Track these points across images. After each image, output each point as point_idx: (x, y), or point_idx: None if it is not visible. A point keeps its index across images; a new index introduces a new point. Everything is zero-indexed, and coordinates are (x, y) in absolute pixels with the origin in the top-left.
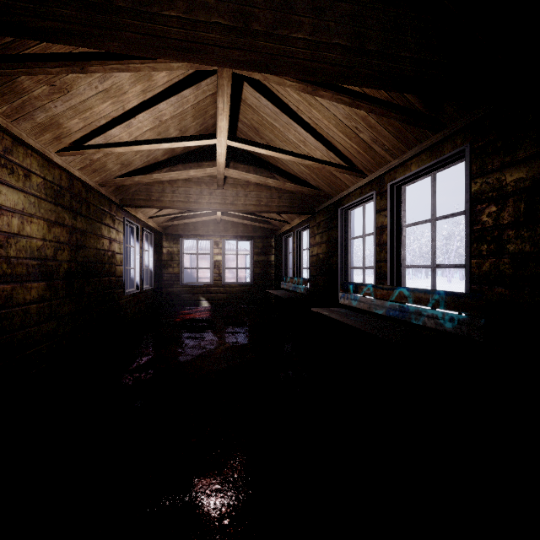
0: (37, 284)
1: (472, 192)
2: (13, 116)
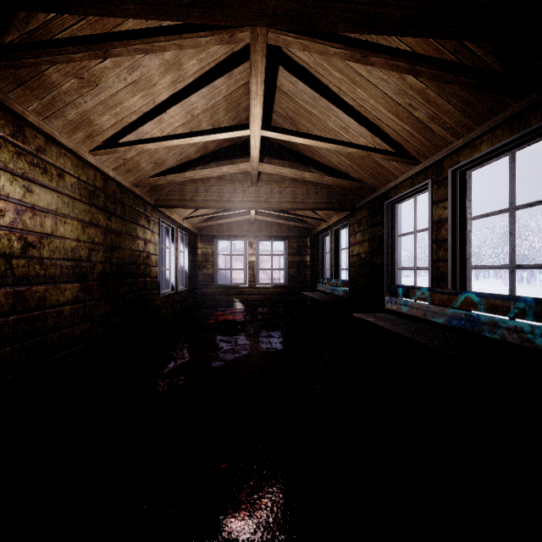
0: (71, 285)
1: None
2: (45, 113)
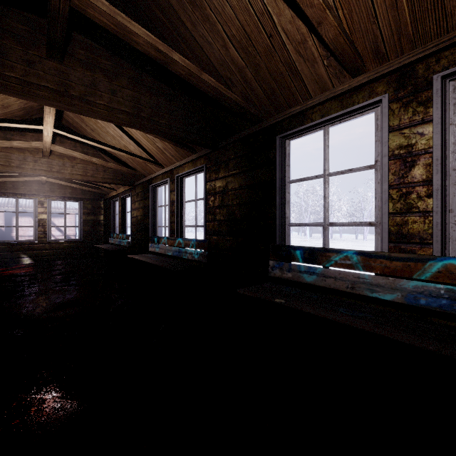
0: None
1: (207, 189)
2: None
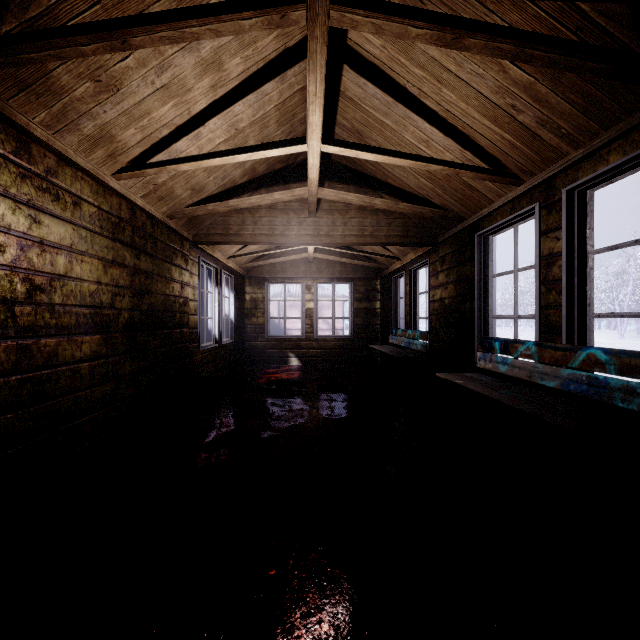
0: (90, 338)
1: None
2: (55, 126)
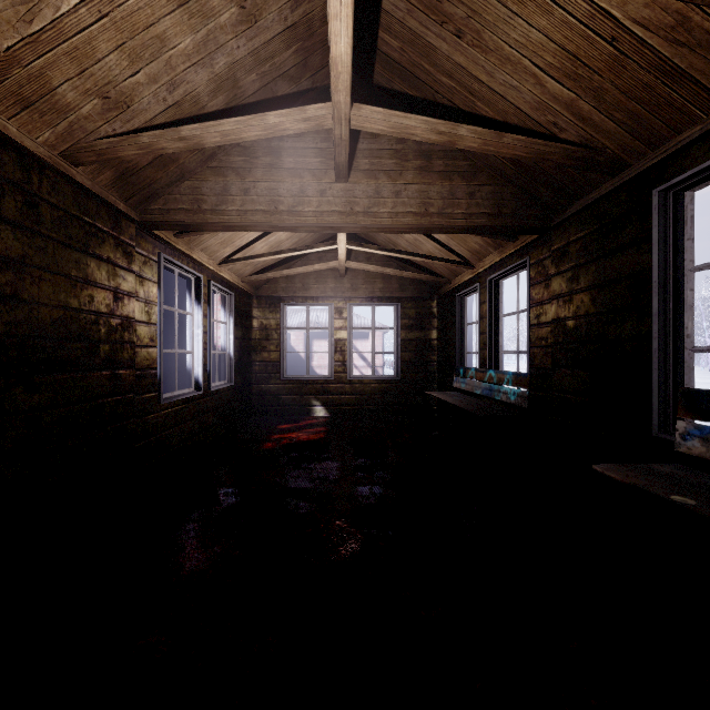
0: None
1: None
2: None
